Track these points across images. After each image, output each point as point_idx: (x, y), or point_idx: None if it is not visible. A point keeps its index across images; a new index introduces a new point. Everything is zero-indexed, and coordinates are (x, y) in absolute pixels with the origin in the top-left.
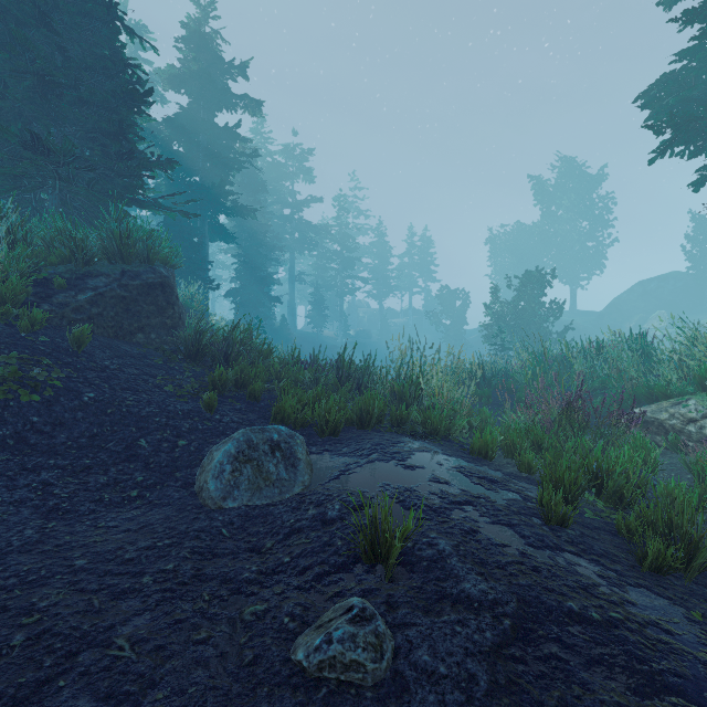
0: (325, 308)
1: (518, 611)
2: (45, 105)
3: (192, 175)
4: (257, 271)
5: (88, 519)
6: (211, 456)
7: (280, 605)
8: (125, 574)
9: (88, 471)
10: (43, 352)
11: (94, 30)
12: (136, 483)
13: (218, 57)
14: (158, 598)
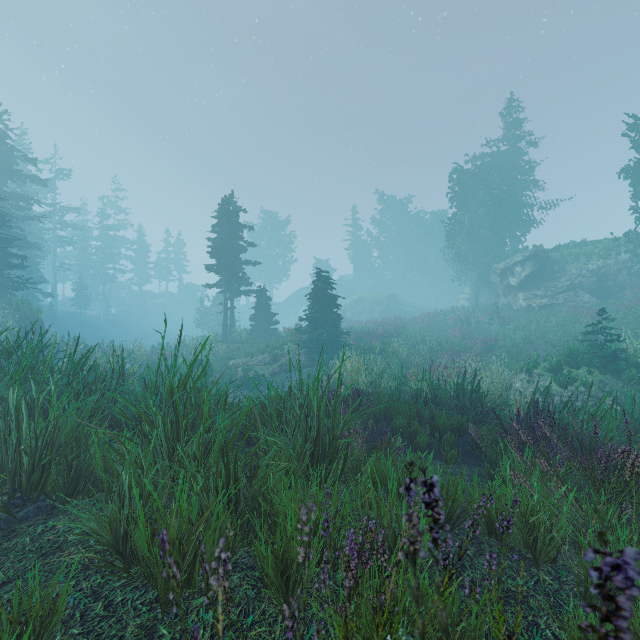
0: (89, 294)
1: None
2: None
3: None
4: (31, 273)
5: None
6: None
7: None
8: None
9: None
10: None
11: None
12: None
13: (12, 149)
14: None
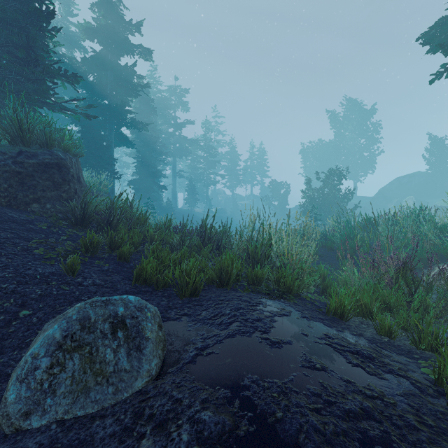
0: (196, 194)
1: None
2: None
3: (103, 99)
4: (150, 168)
5: None
6: (37, 339)
7: None
8: None
9: None
10: None
11: None
12: None
13: (120, 18)
14: None
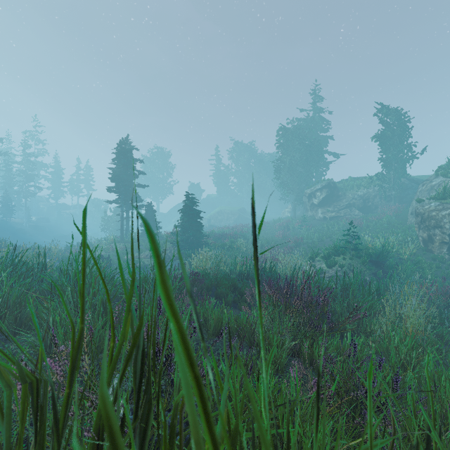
0: (13, 206)
1: None
2: None
3: None
4: None
5: None
6: None
7: None
8: None
9: None
10: None
11: None
12: None
13: None
14: None
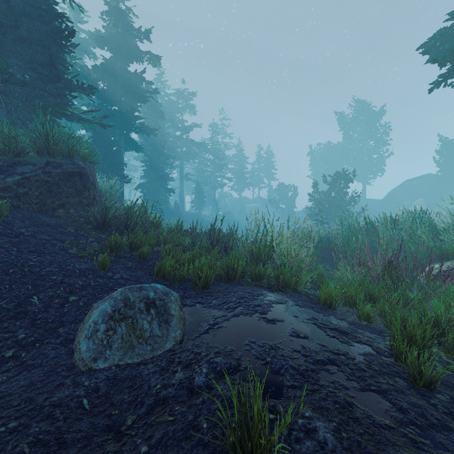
0: (203, 197)
1: None
2: None
3: (113, 105)
4: (158, 171)
5: None
6: (91, 314)
7: None
8: None
9: None
10: None
11: None
12: (16, 341)
13: (130, 26)
14: None
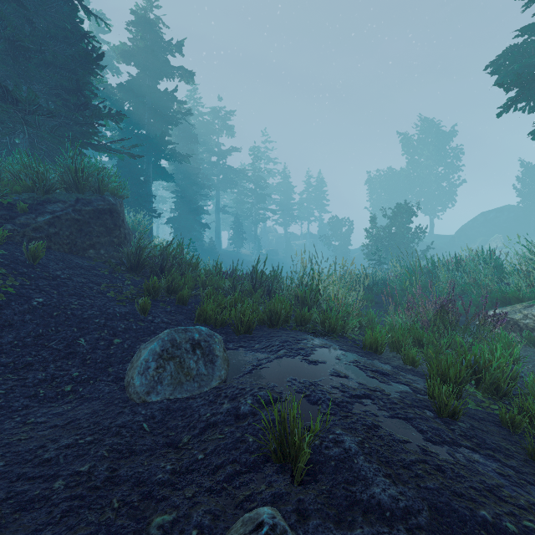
0: (243, 233)
1: (432, 522)
2: (16, 65)
3: (140, 128)
4: (191, 203)
5: (19, 415)
6: (139, 354)
7: (189, 514)
8: (38, 478)
9: (29, 367)
10: (2, 264)
11: (57, 7)
12: (71, 378)
13: (159, 38)
14: (65, 507)
